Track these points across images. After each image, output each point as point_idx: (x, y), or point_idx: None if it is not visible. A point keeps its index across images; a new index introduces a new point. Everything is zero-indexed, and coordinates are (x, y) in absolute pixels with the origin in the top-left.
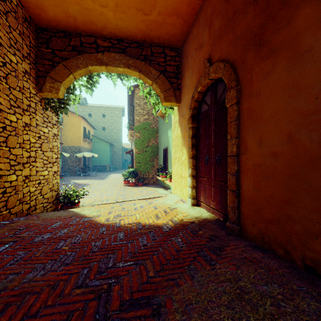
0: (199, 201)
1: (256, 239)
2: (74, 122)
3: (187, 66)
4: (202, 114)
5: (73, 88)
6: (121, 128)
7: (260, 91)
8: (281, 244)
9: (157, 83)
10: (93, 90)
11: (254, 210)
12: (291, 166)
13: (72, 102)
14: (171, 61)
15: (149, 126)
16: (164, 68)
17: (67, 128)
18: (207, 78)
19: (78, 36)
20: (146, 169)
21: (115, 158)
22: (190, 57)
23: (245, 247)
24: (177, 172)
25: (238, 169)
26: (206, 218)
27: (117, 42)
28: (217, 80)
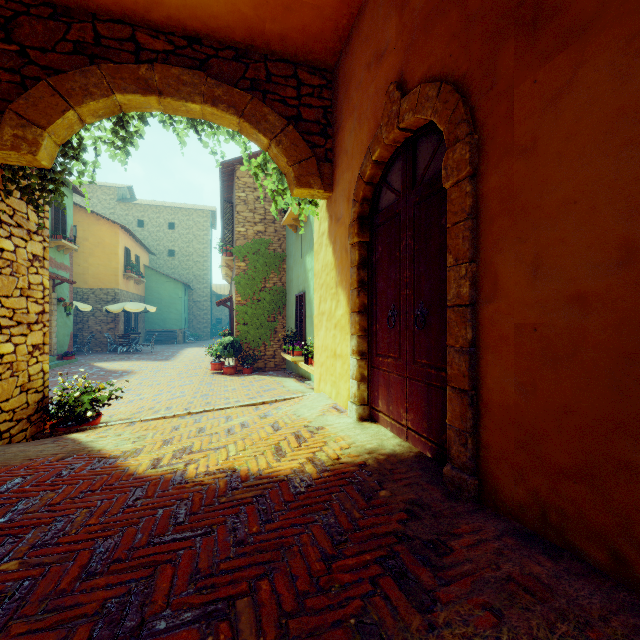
0: (375, 411)
1: (523, 514)
2: (104, 237)
3: (347, 108)
4: (382, 212)
5: (79, 146)
6: (208, 252)
7: (536, 140)
8: (599, 536)
9: (281, 143)
10: (128, 152)
11: (517, 442)
12: (632, 330)
13: (77, 179)
14: (313, 98)
15: (267, 246)
16: (297, 112)
17: (88, 249)
18: (396, 126)
19: (89, 19)
20: (259, 337)
21: (196, 316)
22: (355, 87)
23: (500, 537)
24: (326, 344)
25: (474, 337)
26: (394, 452)
27: (187, 44)
28: (419, 131)
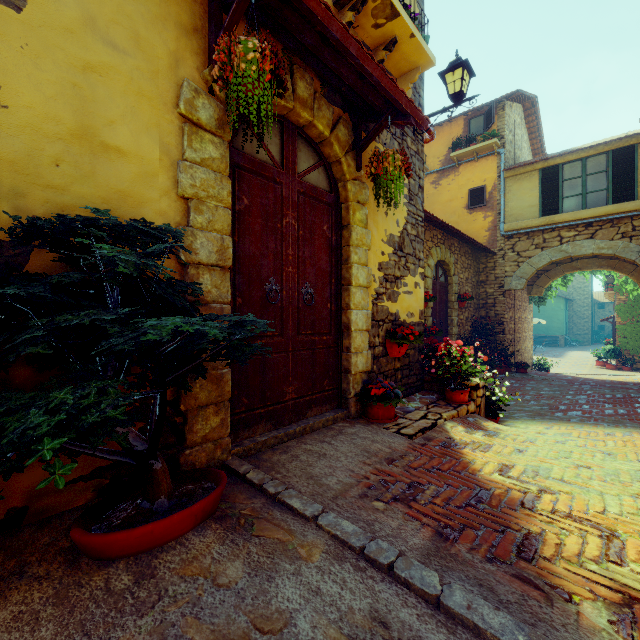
0: None
1: None
2: None
3: None
4: None
5: (550, 287)
6: None
7: None
8: None
9: (633, 275)
10: (566, 286)
11: None
12: None
13: (549, 297)
14: None
15: None
16: None
17: None
18: None
19: None
20: (638, 347)
21: (576, 323)
22: None
23: None
24: None
25: None
26: None
27: None
28: None
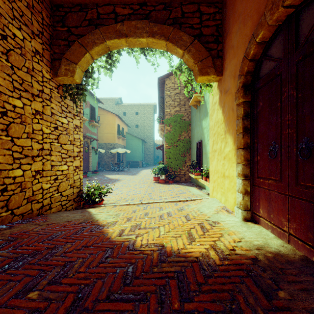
0: (256, 215)
1: None
2: (110, 120)
3: (233, 18)
4: (262, 78)
5: (92, 71)
6: (153, 124)
7: None
8: None
9: (190, 51)
10: (112, 70)
11: None
12: None
13: (91, 87)
14: (209, 21)
15: (181, 118)
16: (199, 31)
17: (104, 126)
18: (281, 5)
19: (95, 7)
20: (177, 165)
21: (147, 154)
22: (240, 1)
23: None
24: (217, 169)
25: None
26: (279, 252)
27: (139, 7)
28: (303, 3)
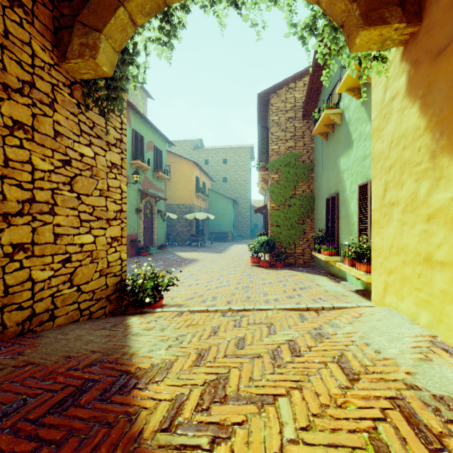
0: None
1: None
2: (184, 171)
3: None
4: None
5: (133, 50)
6: (248, 177)
7: None
8: None
9: None
10: (172, 45)
11: None
12: None
13: (133, 84)
14: None
15: (296, 159)
16: None
17: (176, 179)
18: None
19: None
20: (290, 237)
21: (240, 222)
22: None
23: None
24: (401, 244)
25: None
26: None
27: None
28: None
